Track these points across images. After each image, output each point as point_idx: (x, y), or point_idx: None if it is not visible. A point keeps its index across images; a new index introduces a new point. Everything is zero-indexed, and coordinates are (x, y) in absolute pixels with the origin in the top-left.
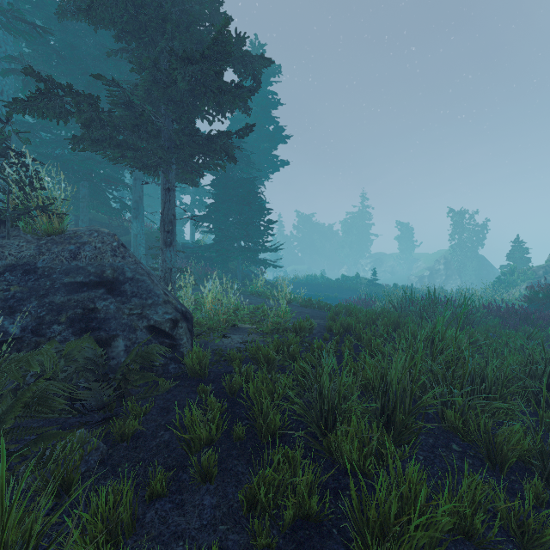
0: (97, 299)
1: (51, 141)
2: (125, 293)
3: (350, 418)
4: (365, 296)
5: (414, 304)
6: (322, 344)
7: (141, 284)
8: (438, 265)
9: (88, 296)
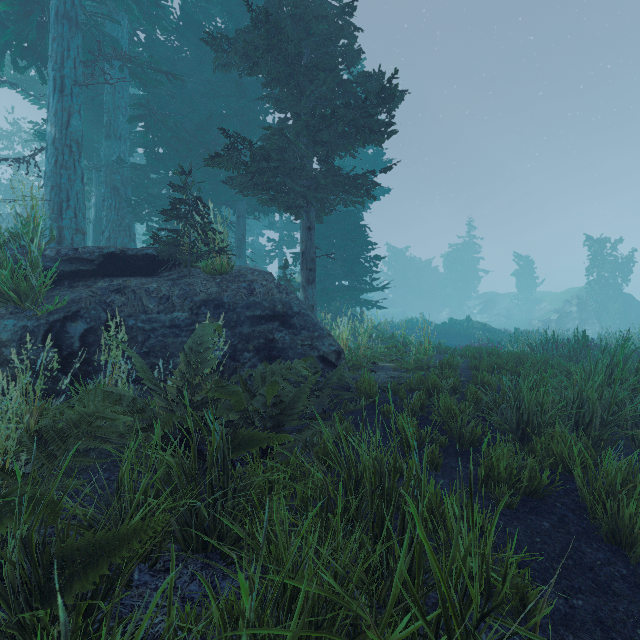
0: (275, 331)
1: (161, 182)
2: (294, 326)
3: (553, 426)
4: (488, 341)
5: (560, 347)
6: (486, 376)
7: (306, 318)
8: (569, 307)
9: (268, 328)
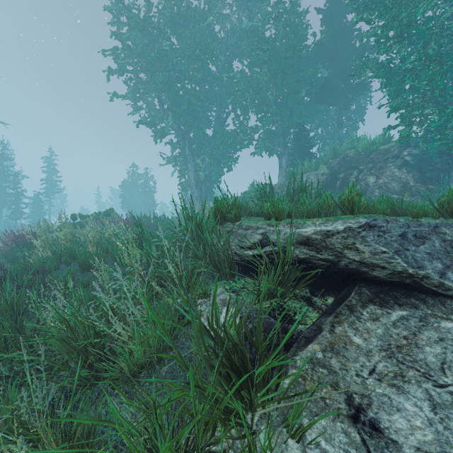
0: None
1: None
2: None
3: None
4: None
5: None
6: None
7: None
8: None
9: None
